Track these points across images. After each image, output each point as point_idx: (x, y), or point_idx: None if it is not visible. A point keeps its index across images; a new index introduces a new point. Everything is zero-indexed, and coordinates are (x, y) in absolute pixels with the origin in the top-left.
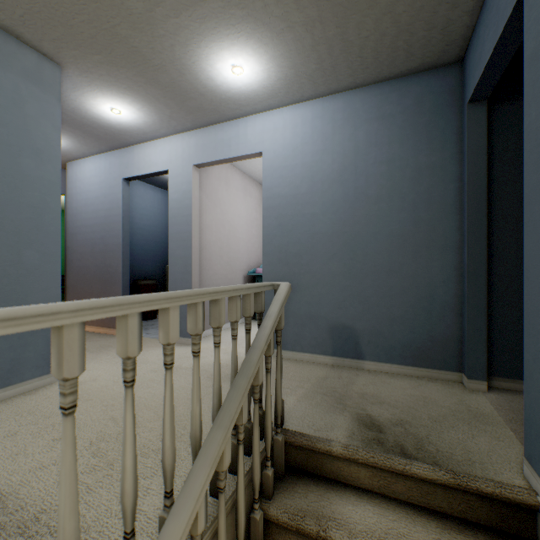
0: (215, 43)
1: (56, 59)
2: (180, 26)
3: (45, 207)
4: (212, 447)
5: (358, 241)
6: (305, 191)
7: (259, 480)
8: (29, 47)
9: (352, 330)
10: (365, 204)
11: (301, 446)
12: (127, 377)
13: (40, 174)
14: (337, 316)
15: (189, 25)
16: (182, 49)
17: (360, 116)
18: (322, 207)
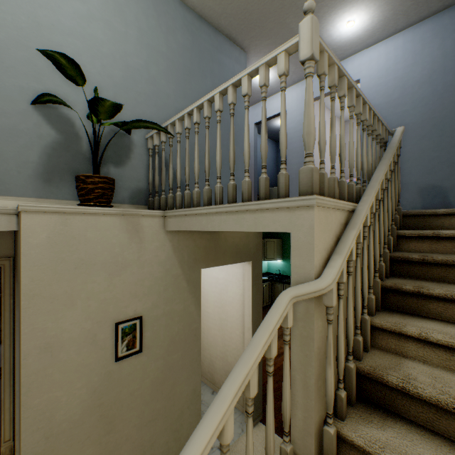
0: (340, 10)
1: (246, 49)
2: (322, 6)
3: (241, 126)
4: (384, 163)
5: (445, 122)
6: (396, 97)
7: (394, 211)
8: (237, 46)
9: (440, 188)
10: (453, 93)
11: (413, 215)
12: (358, 121)
13: (240, 109)
14: (426, 180)
15: (328, 4)
16: (318, 21)
17: (448, 29)
18: (412, 104)
